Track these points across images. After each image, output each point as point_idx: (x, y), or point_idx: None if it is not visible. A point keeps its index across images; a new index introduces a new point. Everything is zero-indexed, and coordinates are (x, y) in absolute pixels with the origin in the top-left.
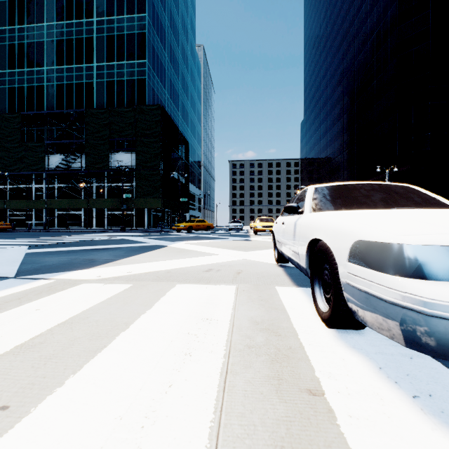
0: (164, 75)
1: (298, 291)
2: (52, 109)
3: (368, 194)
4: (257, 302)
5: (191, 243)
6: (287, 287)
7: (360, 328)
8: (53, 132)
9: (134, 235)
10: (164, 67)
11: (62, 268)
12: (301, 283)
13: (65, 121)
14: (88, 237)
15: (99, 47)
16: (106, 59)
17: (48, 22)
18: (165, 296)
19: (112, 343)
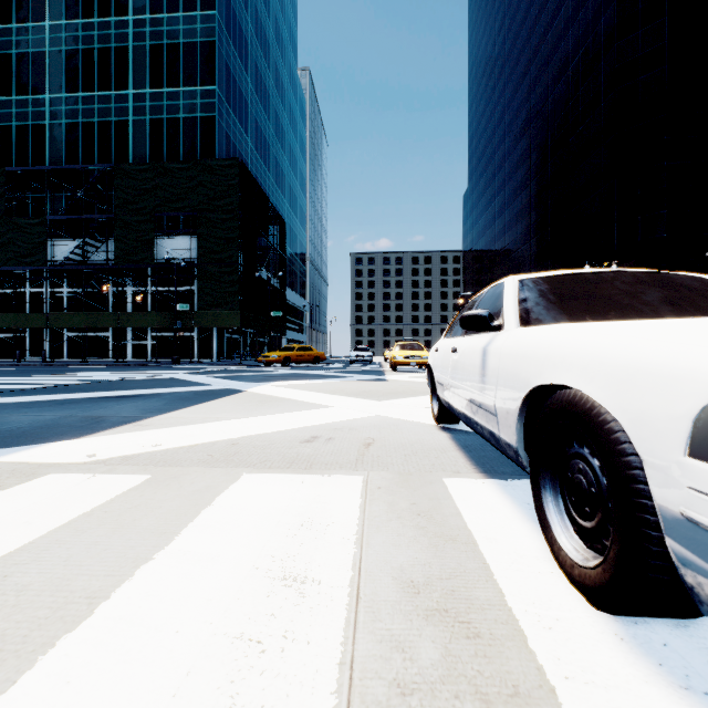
0: (246, 112)
1: (491, 489)
2: (59, 163)
3: (634, 291)
4: (410, 521)
5: (285, 386)
6: (467, 478)
7: (686, 617)
8: (61, 201)
9: (192, 371)
10: (246, 100)
11: (30, 436)
12: (490, 467)
13: (81, 183)
14: (112, 375)
15: (137, 63)
16: (149, 84)
17: (51, 21)
18: (211, 506)
19: (15, 687)
